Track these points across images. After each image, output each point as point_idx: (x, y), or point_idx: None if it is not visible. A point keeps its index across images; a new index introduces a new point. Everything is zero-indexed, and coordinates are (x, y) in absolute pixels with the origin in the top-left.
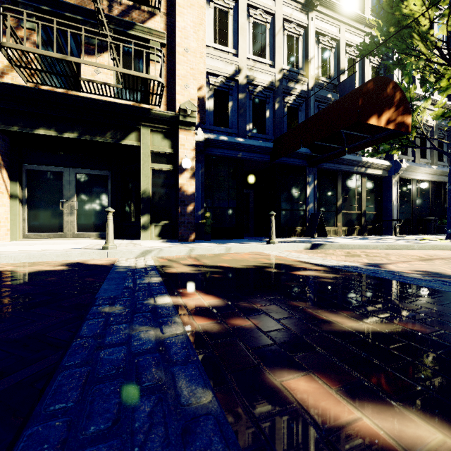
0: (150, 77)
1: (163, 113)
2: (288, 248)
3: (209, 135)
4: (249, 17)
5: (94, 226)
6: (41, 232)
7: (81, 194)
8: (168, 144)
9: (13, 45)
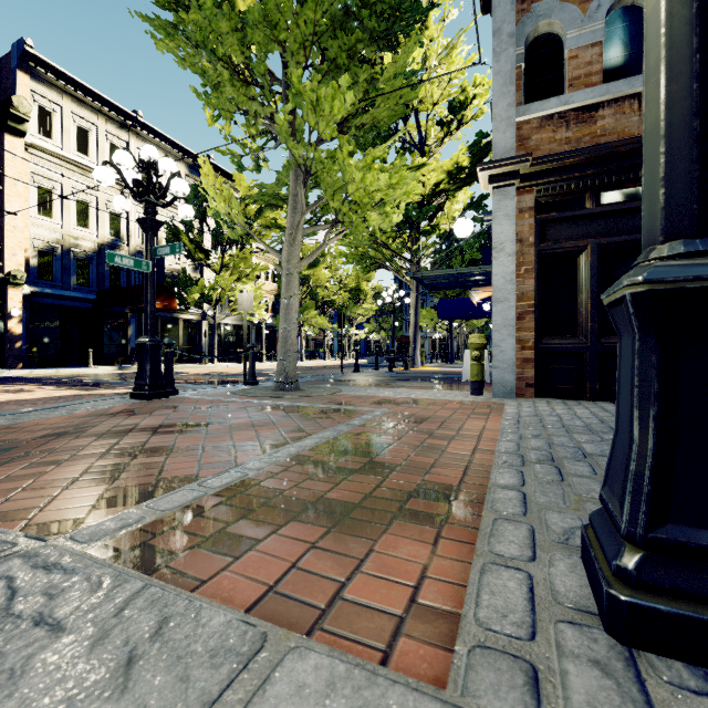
0: None
1: None
2: (102, 370)
3: (35, 289)
4: (74, 197)
5: None
6: None
7: None
8: None
9: None
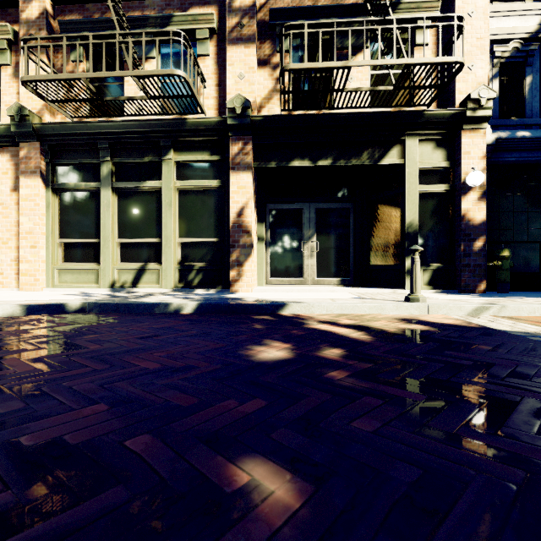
0: (448, 60)
1: (441, 112)
2: None
3: (498, 134)
4: None
5: (334, 271)
6: (282, 278)
7: (320, 232)
8: (441, 155)
9: (295, 66)
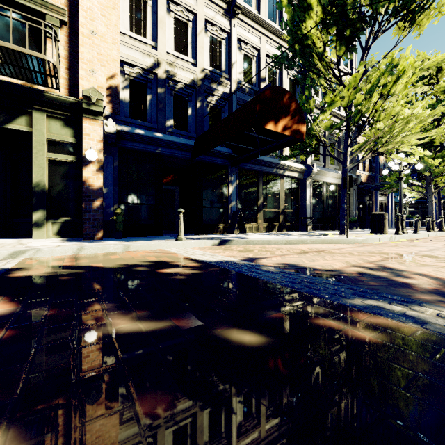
0: (35, 55)
1: (62, 98)
2: (195, 245)
3: (123, 127)
4: (170, 12)
5: None
6: None
7: None
8: (70, 132)
9: None
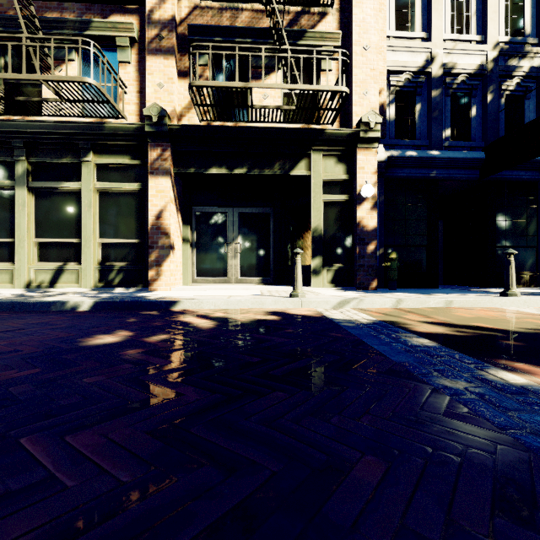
0: (334, 89)
1: (339, 132)
2: None
3: (392, 152)
4: None
5: (256, 270)
6: (208, 277)
7: (243, 235)
8: (343, 169)
9: (200, 83)
